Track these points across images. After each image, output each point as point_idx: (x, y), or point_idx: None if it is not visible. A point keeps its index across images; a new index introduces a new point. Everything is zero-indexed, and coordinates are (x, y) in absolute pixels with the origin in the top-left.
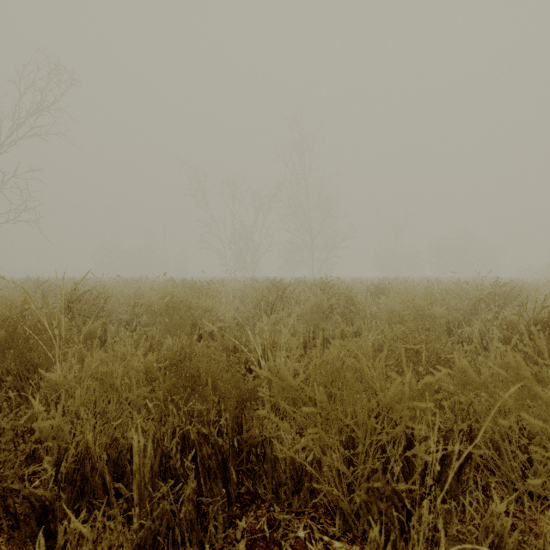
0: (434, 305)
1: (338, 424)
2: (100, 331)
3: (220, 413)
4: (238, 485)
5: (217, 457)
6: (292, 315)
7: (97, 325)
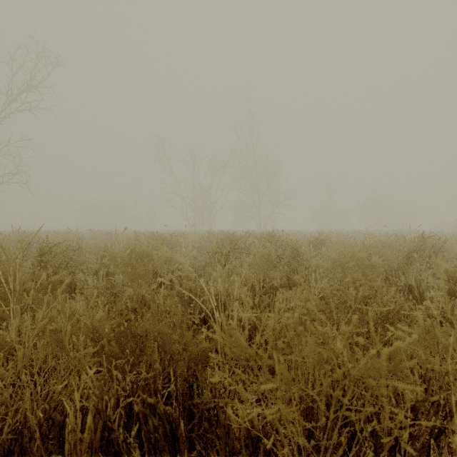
0: (373, 256)
1: (298, 395)
2: (50, 286)
3: (170, 376)
4: (190, 448)
5: (166, 427)
6: (244, 265)
7: (58, 277)
